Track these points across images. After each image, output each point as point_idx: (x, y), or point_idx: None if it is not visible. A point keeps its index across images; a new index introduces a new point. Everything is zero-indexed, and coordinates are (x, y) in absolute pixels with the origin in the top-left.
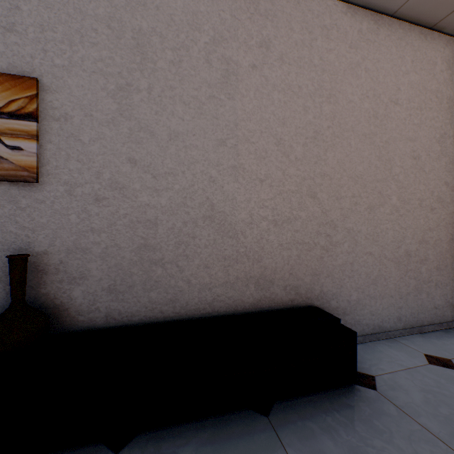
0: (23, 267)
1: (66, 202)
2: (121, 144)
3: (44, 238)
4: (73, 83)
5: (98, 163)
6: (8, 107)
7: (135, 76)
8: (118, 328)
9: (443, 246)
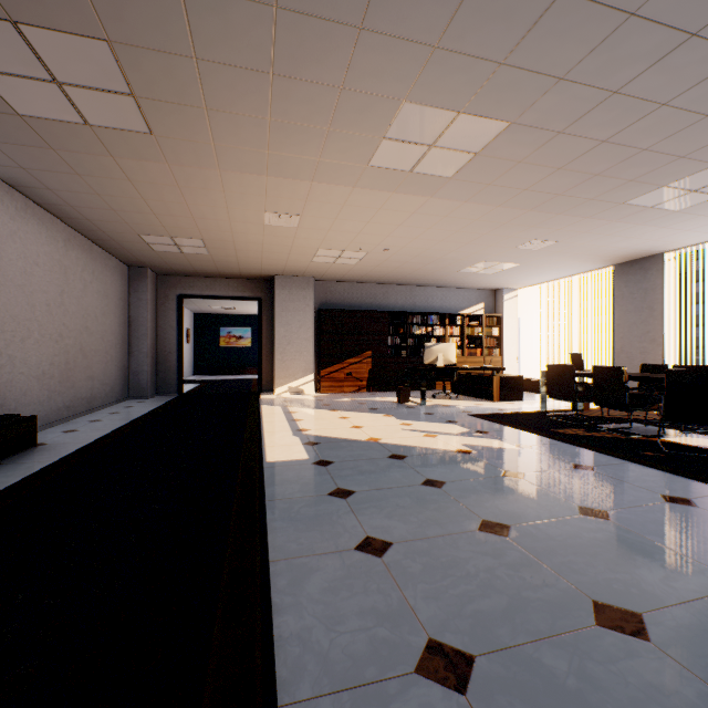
0: None
1: None
2: None
3: None
4: None
5: None
6: None
7: None
8: None
9: (63, 367)
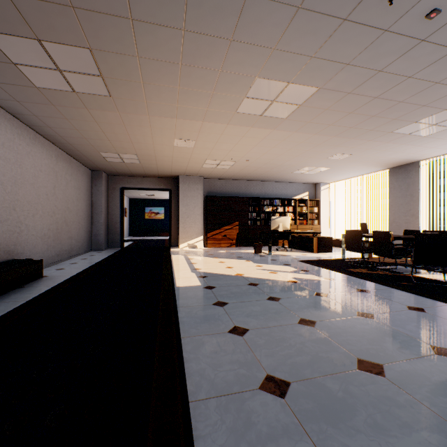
0: None
1: None
2: None
3: None
4: None
5: None
6: None
7: None
8: None
9: (55, 231)
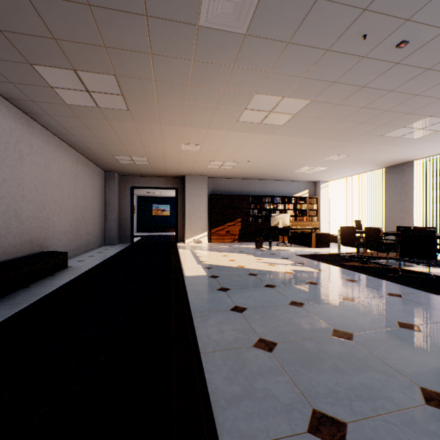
0: None
1: None
2: None
3: None
4: None
5: None
6: None
7: None
8: None
9: (75, 227)
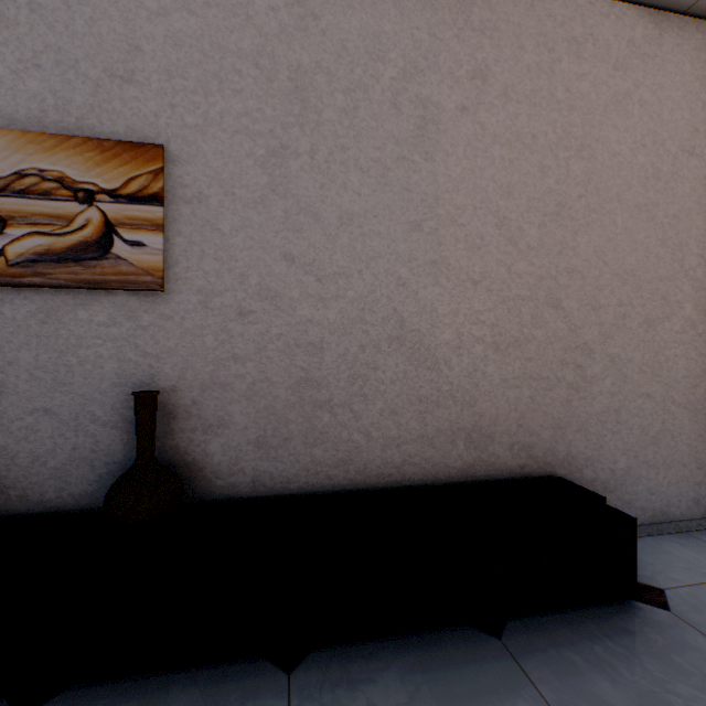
0: (153, 409)
1: (200, 318)
2: (273, 233)
3: (171, 369)
4: (209, 149)
5: (243, 262)
6: (127, 187)
7: (292, 134)
8: (269, 499)
9: None
